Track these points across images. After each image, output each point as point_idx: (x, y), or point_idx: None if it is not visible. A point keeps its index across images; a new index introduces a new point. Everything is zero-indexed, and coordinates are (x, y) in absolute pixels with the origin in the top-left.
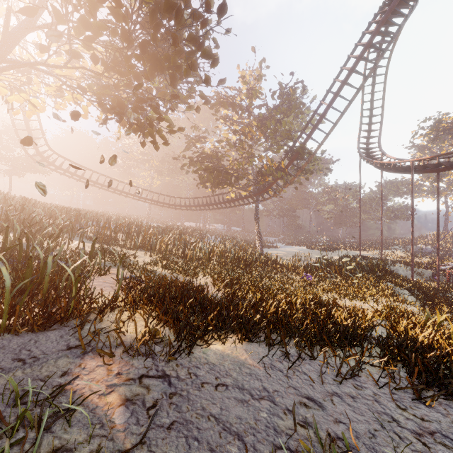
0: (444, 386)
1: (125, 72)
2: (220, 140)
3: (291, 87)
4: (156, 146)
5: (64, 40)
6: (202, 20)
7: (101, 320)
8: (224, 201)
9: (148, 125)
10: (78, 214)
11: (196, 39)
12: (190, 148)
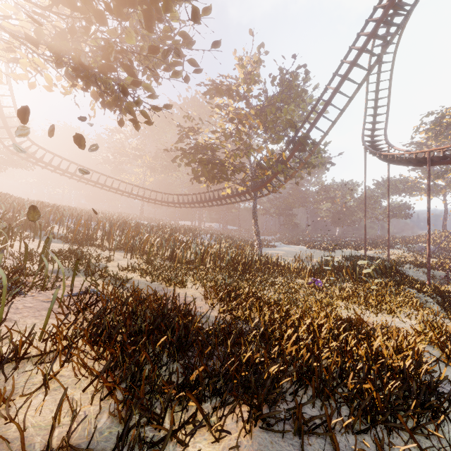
0: None
1: (82, 8)
2: (215, 130)
3: (292, 72)
4: (136, 126)
5: None
6: None
7: None
8: (220, 197)
9: (122, 93)
10: (55, 210)
11: None
12: (182, 140)
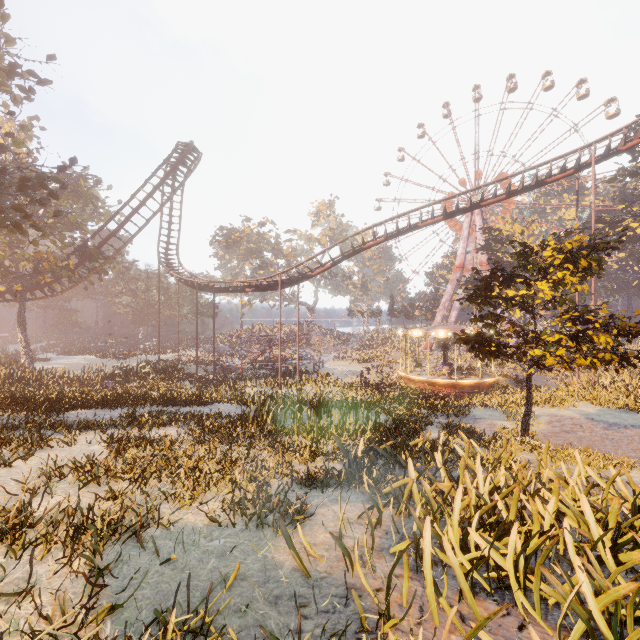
0: (173, 402)
1: None
2: None
3: (81, 175)
4: None
5: None
6: (31, 199)
7: None
8: None
9: None
10: None
11: (31, 219)
12: None
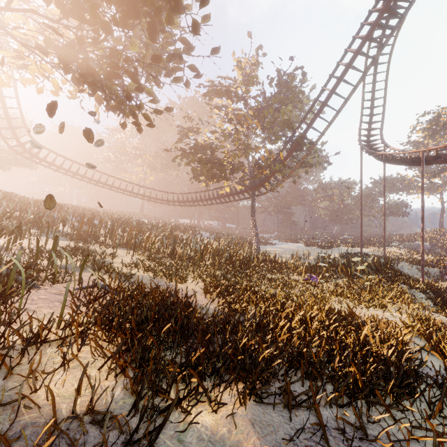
0: None
1: (90, 21)
2: (214, 131)
3: (290, 74)
4: (139, 128)
5: (28, 0)
6: None
7: (7, 374)
8: (219, 196)
9: (126, 98)
10: (59, 208)
11: None
12: (182, 140)
